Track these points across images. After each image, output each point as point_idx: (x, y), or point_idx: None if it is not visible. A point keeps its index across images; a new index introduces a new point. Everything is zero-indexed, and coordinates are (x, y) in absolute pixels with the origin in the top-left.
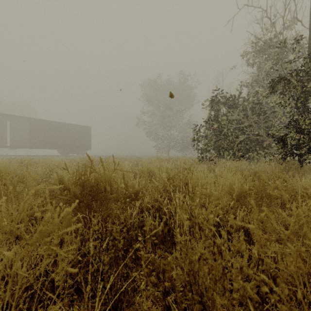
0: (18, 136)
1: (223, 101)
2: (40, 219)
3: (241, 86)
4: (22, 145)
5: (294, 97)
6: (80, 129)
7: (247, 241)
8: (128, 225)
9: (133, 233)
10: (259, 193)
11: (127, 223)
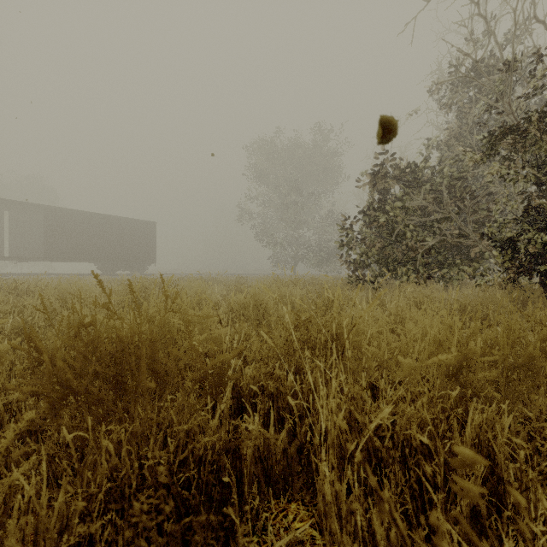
0: (24, 239)
1: (395, 174)
2: (5, 422)
3: (428, 147)
4: (31, 254)
5: (532, 164)
6: (137, 226)
7: (488, 482)
8: (199, 451)
9: (194, 523)
10: (506, 362)
11: (195, 445)
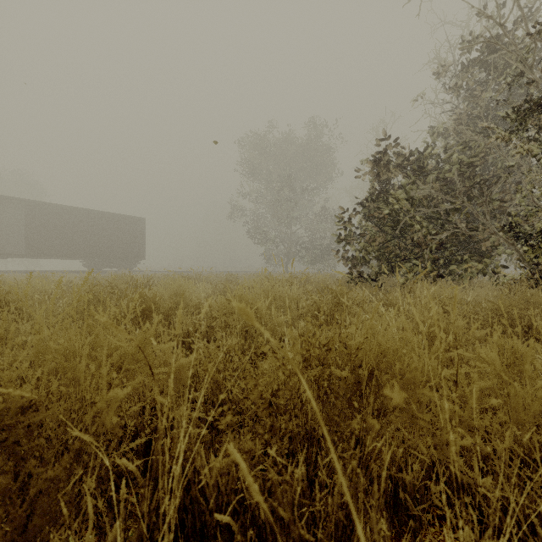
0: (5, 234)
1: (399, 162)
2: None
3: (432, 134)
4: (13, 251)
5: None
6: (125, 221)
7: None
8: None
9: None
10: None
11: None
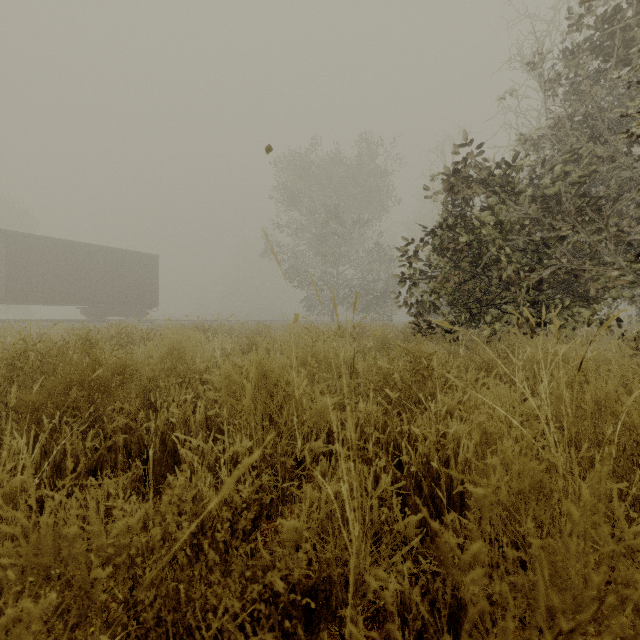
0: None
1: (482, 176)
2: None
3: (521, 143)
4: None
5: None
6: (134, 259)
7: None
8: None
9: None
10: None
11: None
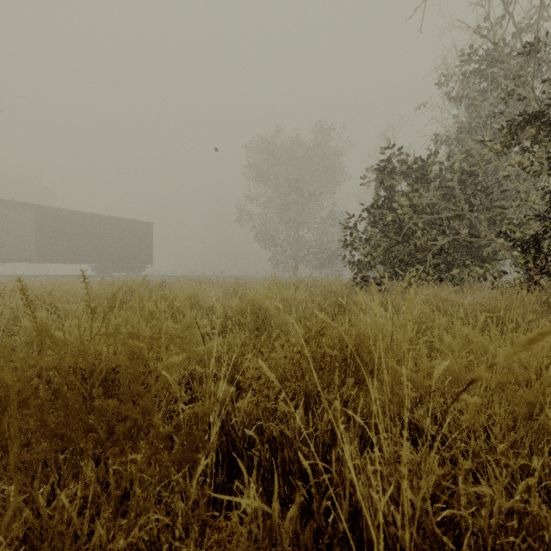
0: (16, 239)
1: (403, 170)
2: None
3: (436, 142)
4: (23, 255)
5: None
6: (133, 226)
7: None
8: None
9: None
10: None
11: None
